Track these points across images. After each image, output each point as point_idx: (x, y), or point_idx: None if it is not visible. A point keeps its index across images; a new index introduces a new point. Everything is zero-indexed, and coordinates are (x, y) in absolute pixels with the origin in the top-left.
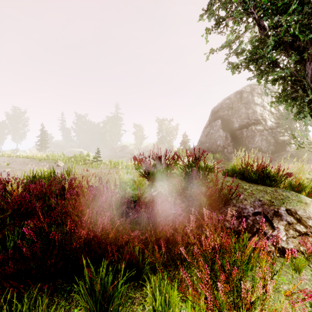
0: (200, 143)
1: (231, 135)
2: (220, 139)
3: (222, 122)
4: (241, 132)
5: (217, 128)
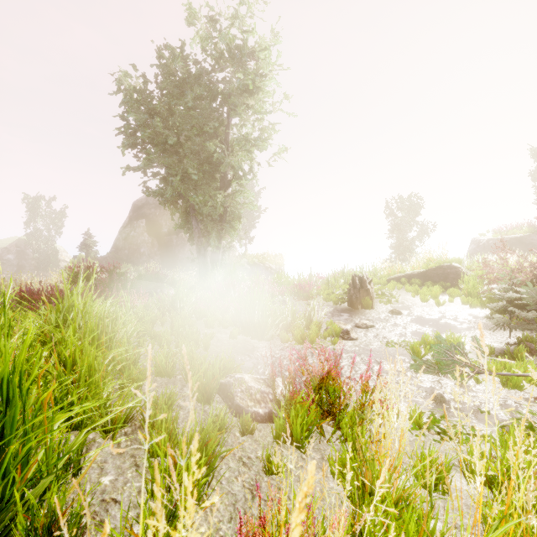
0: (115, 249)
1: (159, 242)
2: (145, 246)
3: (148, 223)
4: (170, 239)
5: (140, 231)
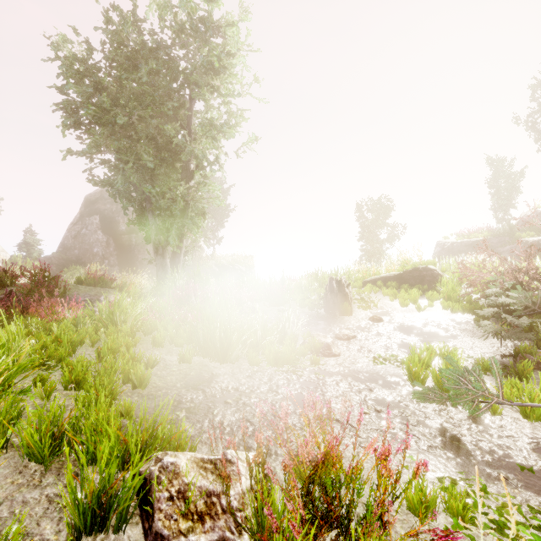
0: (63, 249)
1: (115, 241)
2: (99, 245)
3: (102, 220)
4: (129, 238)
5: (93, 228)
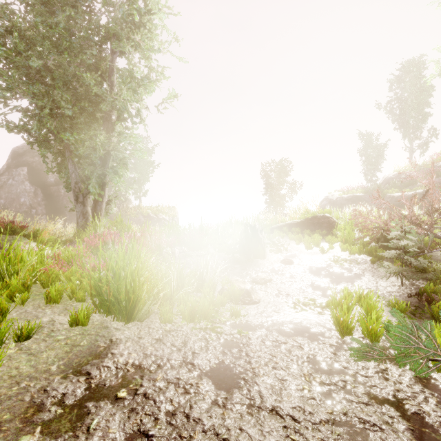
0: None
1: (43, 192)
2: (26, 195)
3: (30, 172)
4: (57, 189)
5: (21, 179)
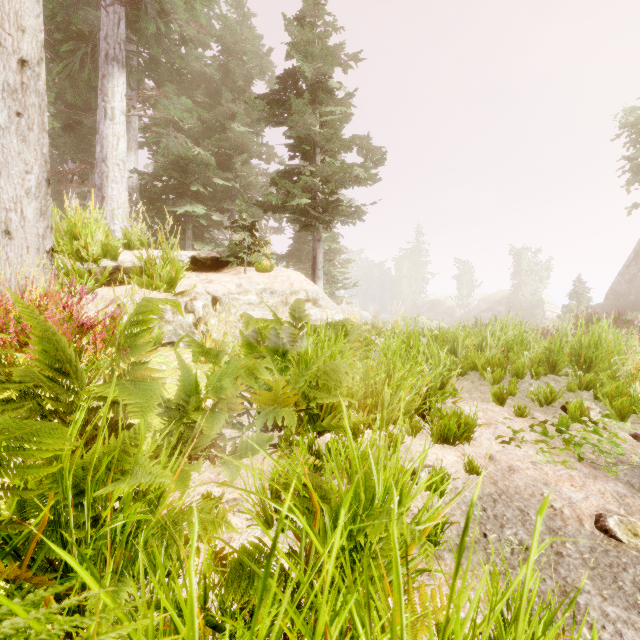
0: (613, 295)
1: None
2: None
3: None
4: None
5: None
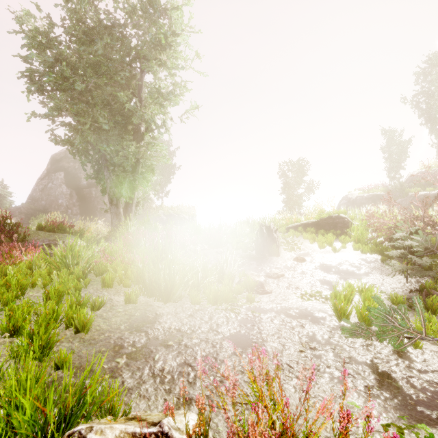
0: (31, 200)
1: (78, 194)
2: (63, 197)
3: (66, 176)
4: (89, 191)
5: (58, 183)
